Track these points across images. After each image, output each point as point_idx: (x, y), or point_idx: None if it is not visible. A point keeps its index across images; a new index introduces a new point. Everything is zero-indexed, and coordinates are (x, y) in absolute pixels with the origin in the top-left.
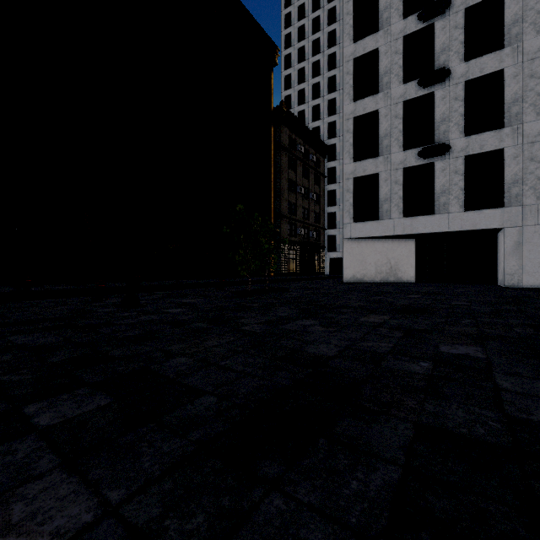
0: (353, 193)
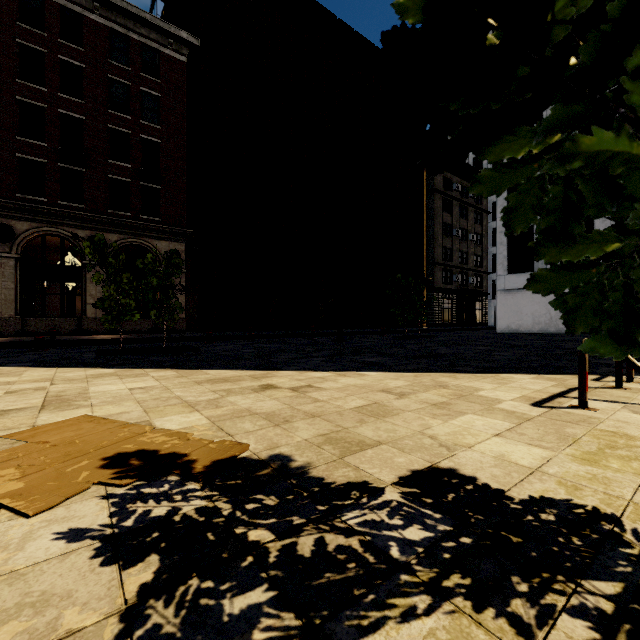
0: (507, 246)
